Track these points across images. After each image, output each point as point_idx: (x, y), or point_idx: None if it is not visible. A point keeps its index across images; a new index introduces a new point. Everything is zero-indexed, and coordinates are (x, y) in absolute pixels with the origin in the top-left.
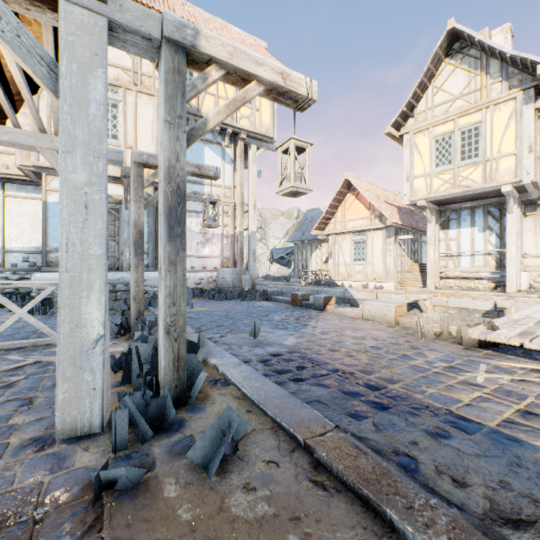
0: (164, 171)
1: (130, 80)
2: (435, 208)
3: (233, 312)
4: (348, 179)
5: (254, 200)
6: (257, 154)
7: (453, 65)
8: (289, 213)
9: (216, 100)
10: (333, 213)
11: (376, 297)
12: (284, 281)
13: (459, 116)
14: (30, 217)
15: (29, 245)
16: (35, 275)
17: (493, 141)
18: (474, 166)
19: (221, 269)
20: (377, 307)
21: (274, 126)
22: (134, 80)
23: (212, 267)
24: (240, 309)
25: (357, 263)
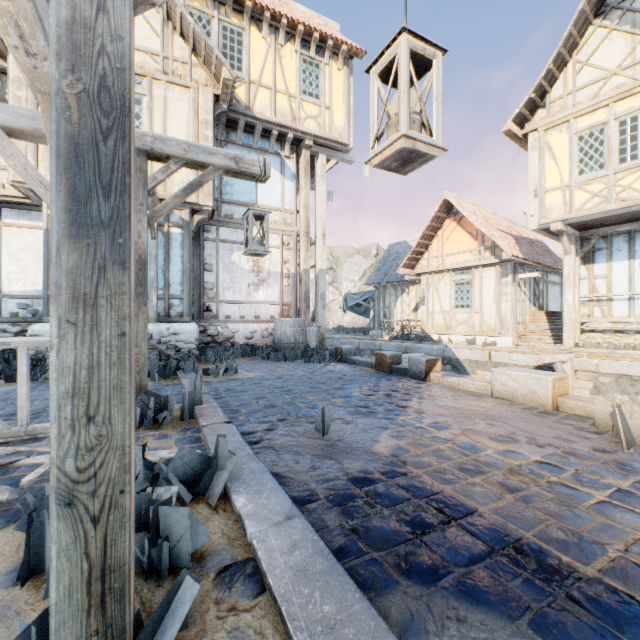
0: (57, 33)
1: (158, 68)
2: (575, 234)
3: (292, 381)
4: (447, 199)
5: (323, 228)
6: (327, 167)
7: (607, 27)
8: (367, 251)
9: (272, 95)
10: (427, 245)
11: (489, 357)
12: (361, 334)
13: (616, 99)
14: (35, 252)
15: (33, 289)
16: (32, 327)
17: None
18: None
19: (279, 319)
20: (519, 379)
21: (350, 129)
22: (164, 68)
23: (267, 317)
24: (303, 375)
25: (459, 311)
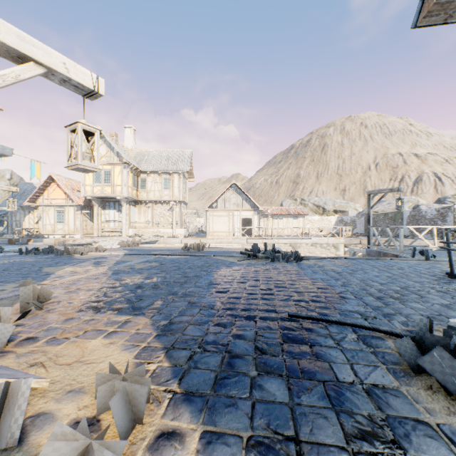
0: None
1: None
2: (99, 200)
3: None
4: (52, 175)
5: None
6: None
7: (102, 142)
8: (1, 174)
9: None
10: (42, 192)
11: None
12: None
13: (104, 164)
14: None
15: None
16: None
17: (115, 178)
18: (109, 186)
19: None
20: (49, 240)
21: None
22: None
23: None
24: None
25: (59, 224)
